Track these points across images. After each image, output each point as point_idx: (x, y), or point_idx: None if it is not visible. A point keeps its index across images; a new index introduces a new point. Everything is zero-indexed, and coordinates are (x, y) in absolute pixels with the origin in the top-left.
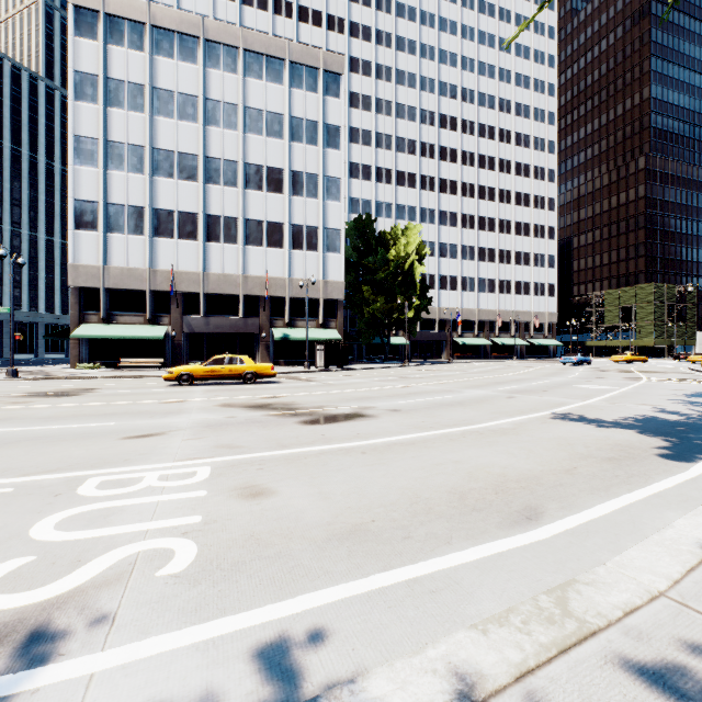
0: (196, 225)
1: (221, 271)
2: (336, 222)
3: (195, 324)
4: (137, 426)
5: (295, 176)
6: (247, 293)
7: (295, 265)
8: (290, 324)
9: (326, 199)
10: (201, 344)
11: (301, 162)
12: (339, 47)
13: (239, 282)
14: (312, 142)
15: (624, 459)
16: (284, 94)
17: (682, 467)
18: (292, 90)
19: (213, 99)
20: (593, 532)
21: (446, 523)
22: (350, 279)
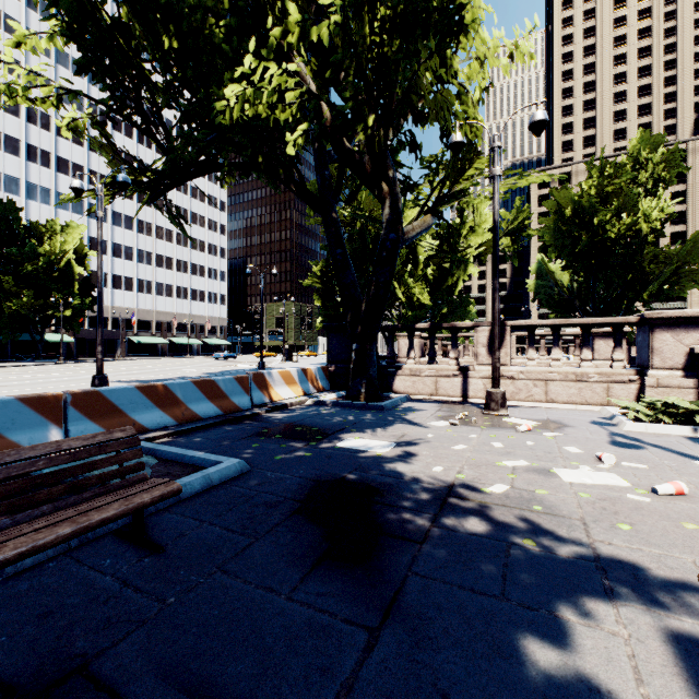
0: None
1: None
2: None
3: None
4: None
5: None
6: None
7: None
8: None
9: None
10: None
11: None
12: None
13: None
14: None
15: None
16: None
17: None
18: None
19: None
20: None
21: None
22: None
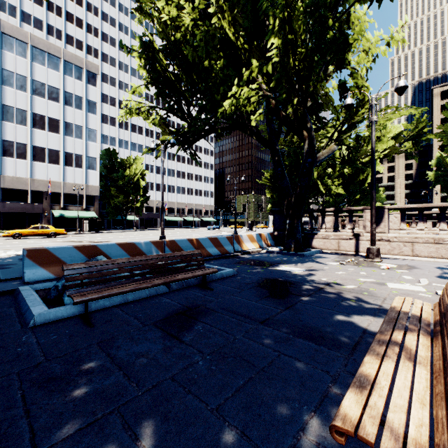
0: None
1: (14, 175)
2: (94, 153)
3: None
4: (33, 245)
5: (68, 125)
6: (34, 189)
7: (68, 175)
8: (64, 208)
9: (88, 140)
10: None
11: (71, 118)
12: (95, 44)
13: (28, 182)
14: (79, 107)
15: None
16: (60, 78)
17: None
18: (65, 76)
19: (8, 70)
20: None
21: None
22: (102, 184)
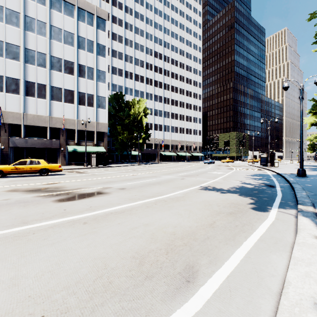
0: (19, 86)
1: (35, 113)
2: (103, 93)
3: (18, 142)
4: None
5: (81, 67)
6: (52, 126)
7: (81, 113)
8: (78, 143)
9: (98, 81)
10: (22, 154)
11: (84, 60)
12: (106, 9)
13: (47, 120)
14: (90, 51)
15: (237, 212)
16: (74, 23)
17: (265, 216)
18: (79, 22)
19: (30, 16)
20: (234, 290)
21: (118, 304)
22: (111, 122)
